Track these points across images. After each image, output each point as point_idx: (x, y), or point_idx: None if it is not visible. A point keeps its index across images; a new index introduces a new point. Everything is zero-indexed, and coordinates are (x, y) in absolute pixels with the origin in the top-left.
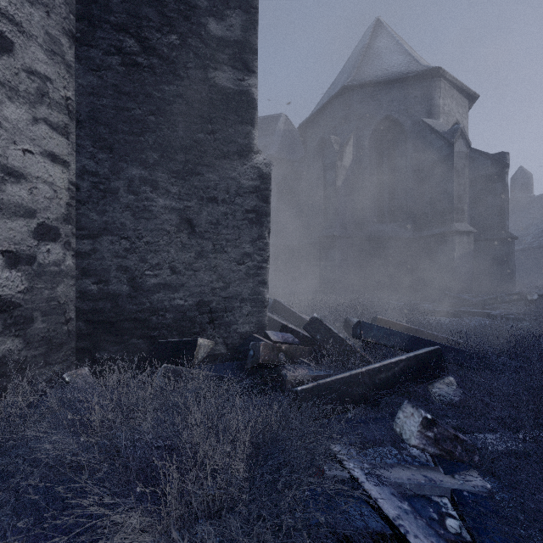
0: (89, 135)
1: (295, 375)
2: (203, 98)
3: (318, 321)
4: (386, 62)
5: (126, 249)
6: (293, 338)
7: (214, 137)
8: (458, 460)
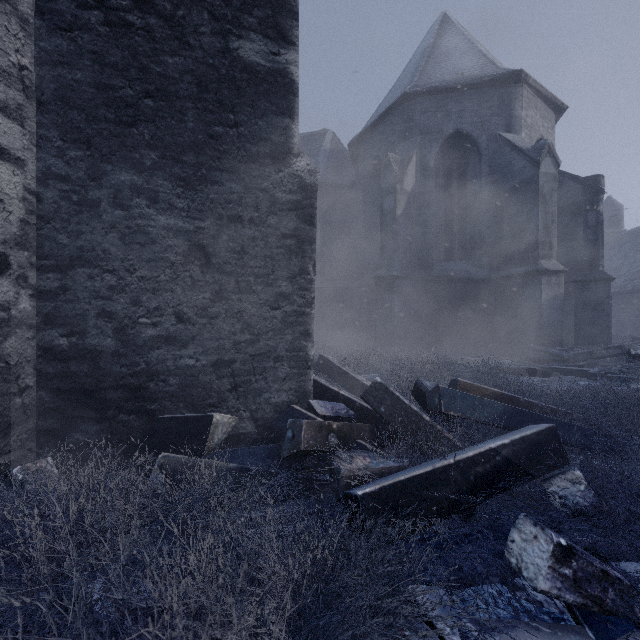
0: (56, 122)
1: (353, 468)
2: (222, 77)
3: (382, 387)
4: (456, 64)
5: (111, 287)
6: (346, 409)
7: (237, 131)
8: (612, 612)
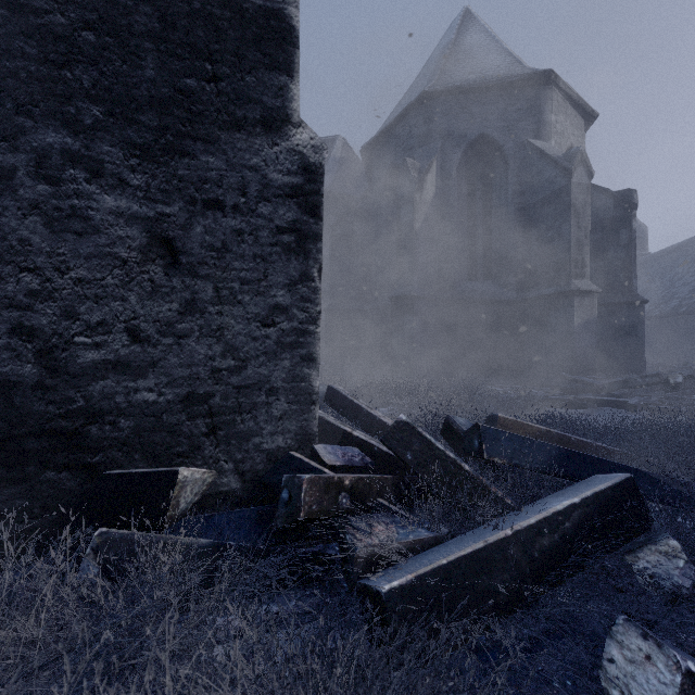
0: None
1: (372, 544)
2: (195, 12)
3: (408, 427)
4: (479, 63)
5: (32, 293)
6: (361, 455)
7: (217, 87)
8: None
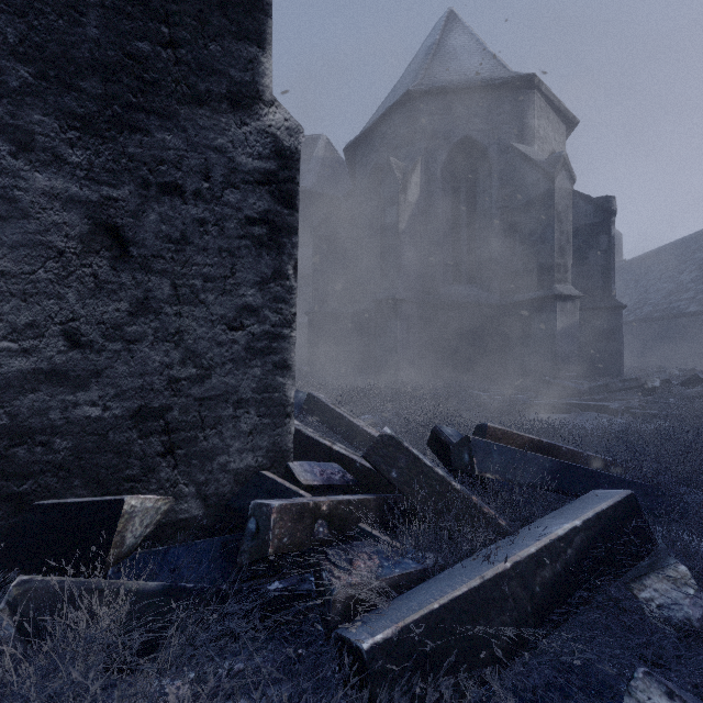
0: None
1: (353, 583)
2: None
3: (393, 441)
4: (464, 64)
5: None
6: (342, 472)
7: (175, 54)
8: None
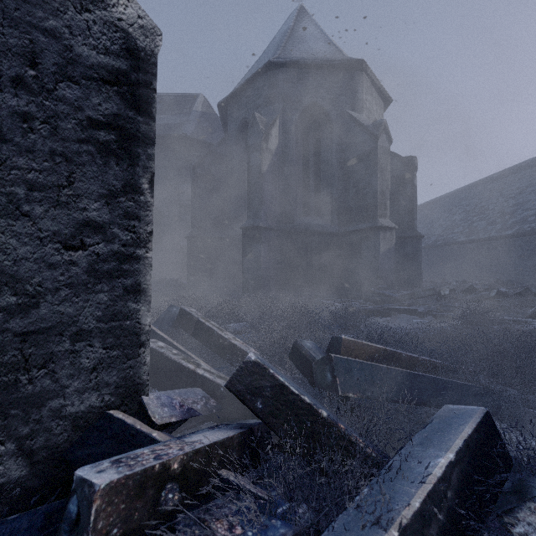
0: None
1: None
2: None
3: (258, 368)
4: (312, 47)
5: None
6: (205, 398)
7: None
8: None
